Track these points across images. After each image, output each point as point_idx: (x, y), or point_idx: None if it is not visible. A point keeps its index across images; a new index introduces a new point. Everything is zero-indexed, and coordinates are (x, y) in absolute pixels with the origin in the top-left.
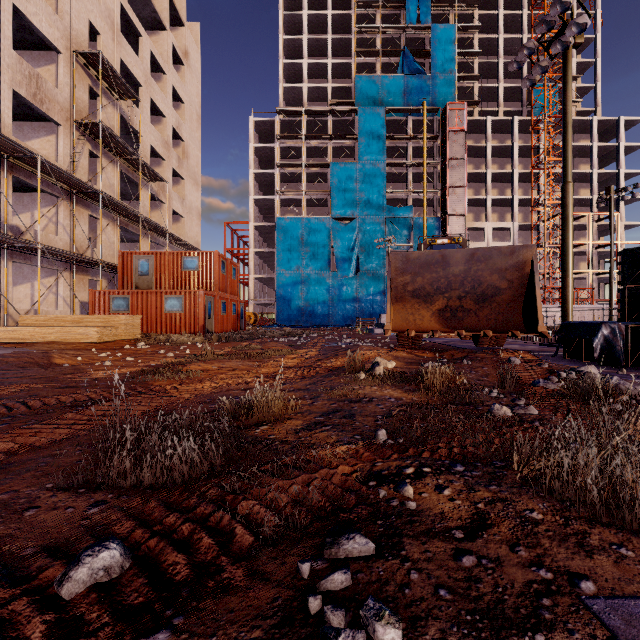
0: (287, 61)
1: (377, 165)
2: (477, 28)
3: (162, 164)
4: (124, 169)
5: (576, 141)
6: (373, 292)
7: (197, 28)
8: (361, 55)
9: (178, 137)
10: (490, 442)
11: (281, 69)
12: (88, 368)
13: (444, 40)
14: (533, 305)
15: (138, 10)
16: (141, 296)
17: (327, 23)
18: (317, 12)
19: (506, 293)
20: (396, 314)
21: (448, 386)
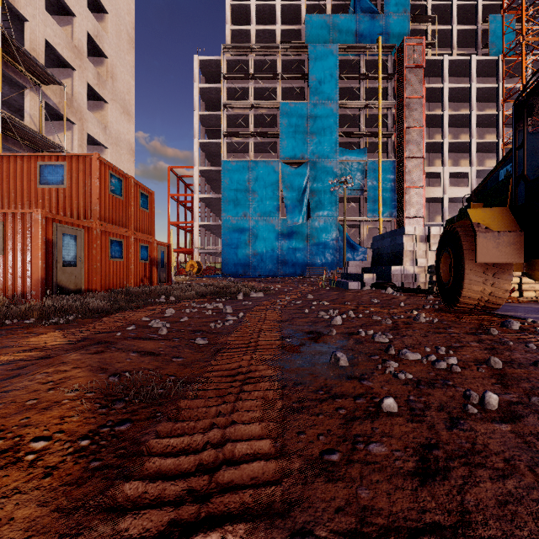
0: (234, 2)
1: (329, 105)
2: None
3: (72, 76)
4: None
5: None
6: (325, 240)
7: None
8: None
9: (101, 53)
10: None
11: (228, 10)
12: None
13: None
14: None
15: None
16: None
17: None
18: None
19: None
20: None
21: None
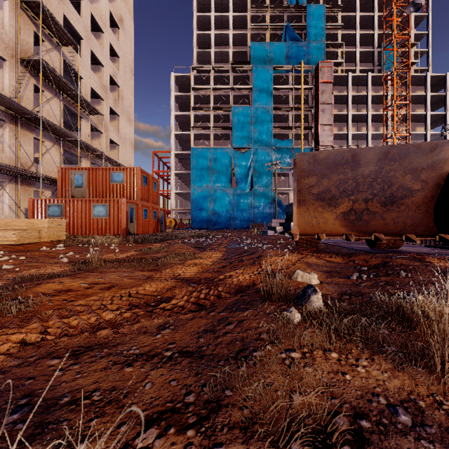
0: (199, 32)
1: (266, 108)
2: (340, 7)
3: (101, 103)
4: (67, 103)
5: (413, 92)
6: (263, 203)
7: (130, 2)
8: (254, 27)
9: (115, 84)
10: None
11: (195, 38)
12: None
13: (316, 16)
14: None
15: None
16: (72, 203)
17: (229, 4)
18: None
19: (417, 195)
20: (299, 217)
21: None
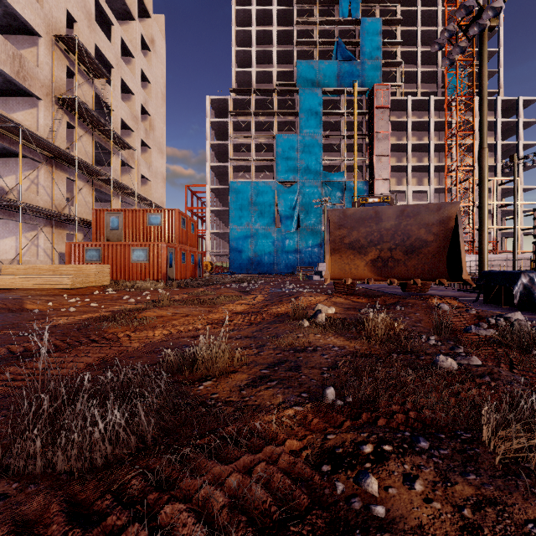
0: (239, 49)
1: (315, 137)
2: (399, 22)
3: (131, 135)
4: (98, 138)
5: None
6: (311, 244)
7: (162, 20)
8: (301, 44)
9: (145, 112)
10: (445, 402)
11: (234, 56)
12: (53, 314)
13: (371, 32)
14: (457, 256)
15: (111, 3)
16: (111, 248)
17: (272, 17)
18: (264, 7)
19: (432, 245)
20: (334, 264)
21: (387, 333)
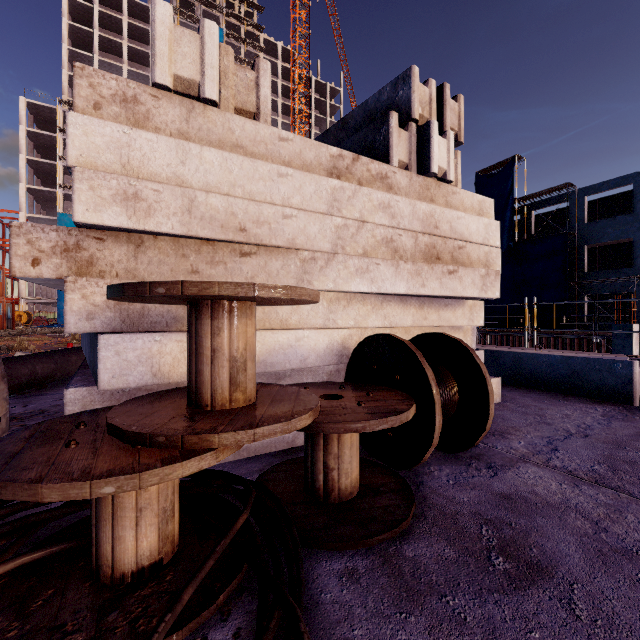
0: (73, 49)
1: None
2: None
3: None
4: None
5: None
6: None
7: None
8: None
9: None
10: None
11: (65, 55)
12: None
13: None
14: None
15: None
16: None
17: (123, 28)
18: (111, 13)
19: None
20: None
21: None
